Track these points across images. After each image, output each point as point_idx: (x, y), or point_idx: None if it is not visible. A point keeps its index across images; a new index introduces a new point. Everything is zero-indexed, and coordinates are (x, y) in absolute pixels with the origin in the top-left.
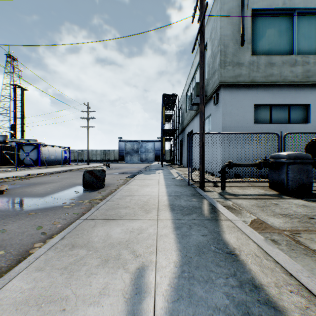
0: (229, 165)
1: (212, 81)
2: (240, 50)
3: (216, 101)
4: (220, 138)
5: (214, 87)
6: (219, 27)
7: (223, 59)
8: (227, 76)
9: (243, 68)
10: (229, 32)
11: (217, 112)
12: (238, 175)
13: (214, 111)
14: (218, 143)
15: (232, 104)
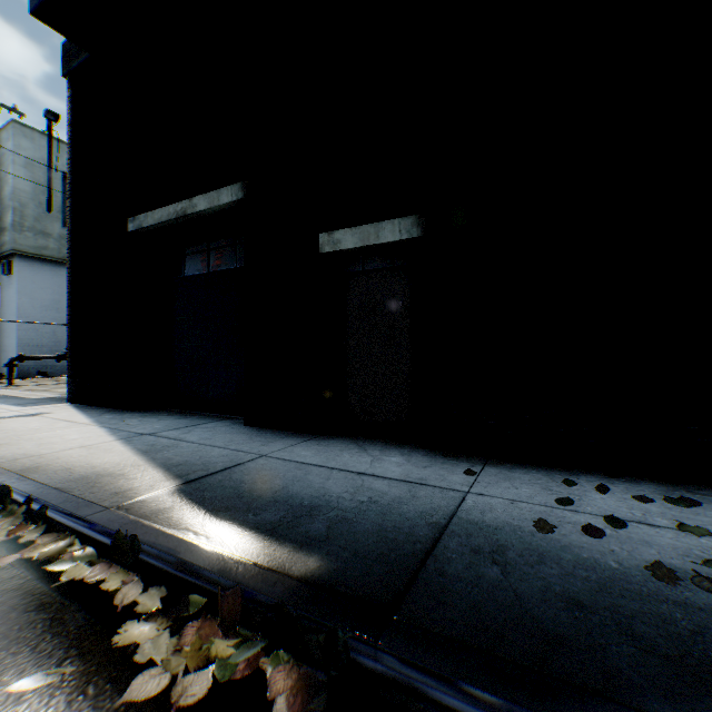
0: (22, 358)
1: (2, 238)
2: (48, 216)
3: (9, 272)
4: (16, 325)
5: (5, 250)
6: (14, 176)
7: (21, 221)
8: (28, 244)
9: (52, 240)
10: (31, 189)
11: (11, 286)
12: (45, 373)
13: (6, 283)
14: (13, 330)
15: (37, 282)
